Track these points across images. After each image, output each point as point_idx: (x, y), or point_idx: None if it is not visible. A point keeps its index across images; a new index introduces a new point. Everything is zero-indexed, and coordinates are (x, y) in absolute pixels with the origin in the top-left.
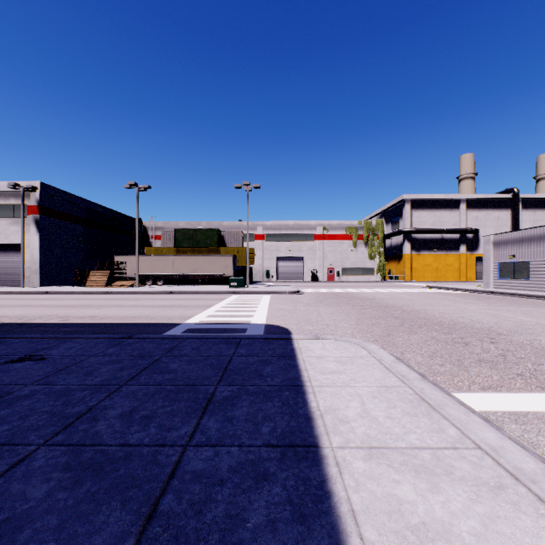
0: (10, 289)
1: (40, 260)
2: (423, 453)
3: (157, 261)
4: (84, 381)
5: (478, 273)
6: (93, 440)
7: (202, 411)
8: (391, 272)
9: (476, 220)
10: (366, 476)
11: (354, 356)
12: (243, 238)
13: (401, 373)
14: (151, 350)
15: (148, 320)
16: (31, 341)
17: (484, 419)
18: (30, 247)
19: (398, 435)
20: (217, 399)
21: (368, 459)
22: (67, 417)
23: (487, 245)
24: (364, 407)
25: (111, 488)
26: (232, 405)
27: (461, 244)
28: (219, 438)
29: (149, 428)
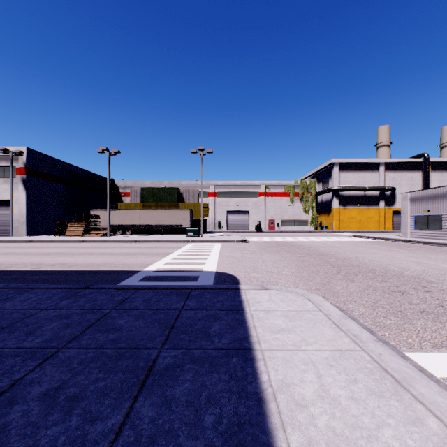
0: (0, 238)
1: (27, 213)
2: None
3: (126, 214)
4: (22, 343)
5: (394, 224)
6: None
7: (138, 388)
8: (322, 223)
9: (393, 180)
10: None
11: (301, 309)
12: (199, 195)
13: (352, 332)
14: (103, 302)
15: (111, 268)
16: None
17: None
18: (18, 202)
19: (369, 430)
20: (158, 369)
21: None
22: None
23: (405, 201)
24: (322, 381)
25: None
26: (174, 379)
27: (380, 200)
28: (151, 435)
29: (70, 418)
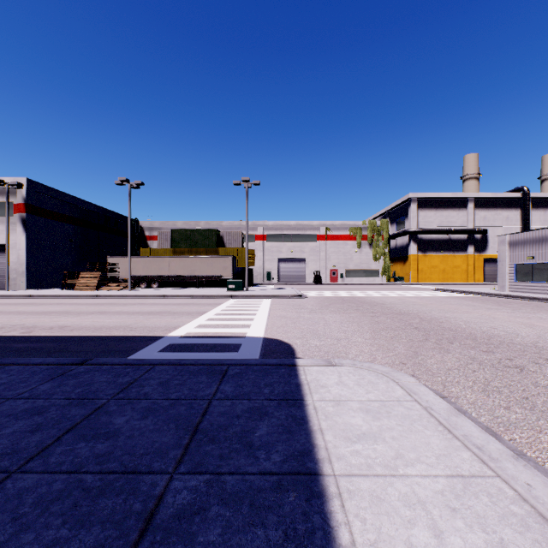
0: None
1: (27, 261)
2: None
3: (152, 262)
4: None
5: (486, 275)
6: None
7: None
8: (396, 273)
9: (484, 220)
10: None
11: (387, 399)
12: (244, 239)
13: (473, 440)
14: (100, 386)
15: (126, 332)
16: None
17: None
18: (16, 247)
19: None
20: (163, 519)
21: None
22: None
23: (502, 246)
24: (445, 547)
25: None
26: (188, 541)
27: (469, 245)
28: None
29: None
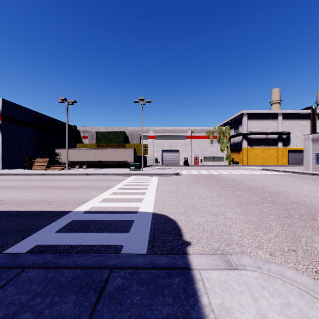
0: None
1: (2, 151)
2: None
3: (83, 152)
4: None
5: (289, 160)
6: None
7: None
8: (233, 159)
9: (288, 126)
10: None
11: None
12: (141, 138)
13: None
14: None
15: (42, 207)
16: None
17: None
18: None
19: None
20: None
21: None
22: None
23: (307, 141)
24: None
25: None
26: None
27: (278, 142)
28: None
29: None
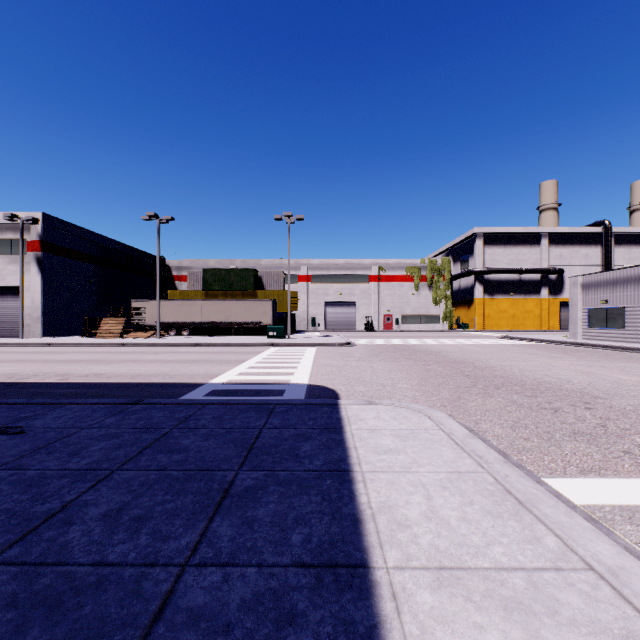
0: (6, 340)
1: (42, 305)
2: (514, 577)
3: (182, 306)
4: (67, 465)
5: (562, 321)
6: (58, 556)
7: (214, 510)
8: (459, 319)
9: (560, 258)
10: (435, 617)
11: (417, 428)
12: (285, 280)
13: (477, 453)
14: (160, 420)
15: (165, 379)
16: (13, 407)
17: (589, 518)
18: (30, 290)
19: (477, 548)
20: (236, 491)
21: (437, 588)
22: (31, 519)
23: (574, 288)
24: (431, 503)
25: (67, 639)
26: (255, 500)
27: (542, 287)
28: (232, 552)
29: (138, 537)
